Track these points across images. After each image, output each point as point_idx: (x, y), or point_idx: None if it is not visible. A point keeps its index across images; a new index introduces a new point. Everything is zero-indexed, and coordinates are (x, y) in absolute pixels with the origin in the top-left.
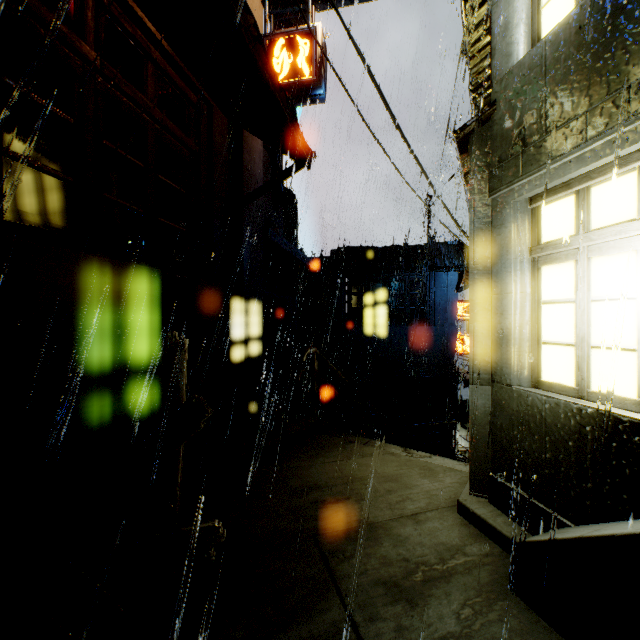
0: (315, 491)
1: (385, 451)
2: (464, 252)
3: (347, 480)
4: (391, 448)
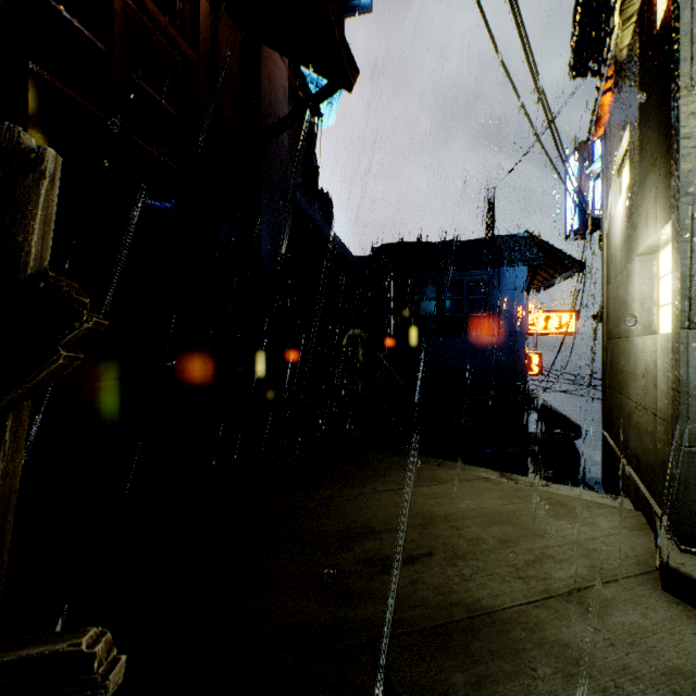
0: (366, 539)
1: (474, 475)
2: (536, 246)
3: (422, 520)
4: (479, 472)
